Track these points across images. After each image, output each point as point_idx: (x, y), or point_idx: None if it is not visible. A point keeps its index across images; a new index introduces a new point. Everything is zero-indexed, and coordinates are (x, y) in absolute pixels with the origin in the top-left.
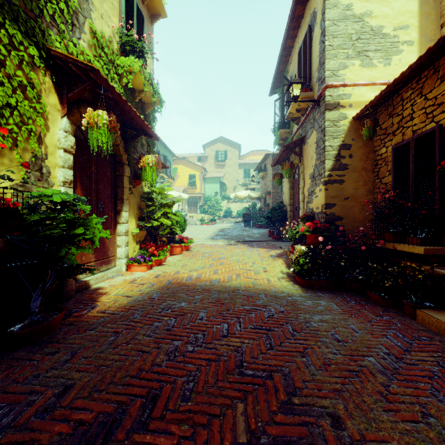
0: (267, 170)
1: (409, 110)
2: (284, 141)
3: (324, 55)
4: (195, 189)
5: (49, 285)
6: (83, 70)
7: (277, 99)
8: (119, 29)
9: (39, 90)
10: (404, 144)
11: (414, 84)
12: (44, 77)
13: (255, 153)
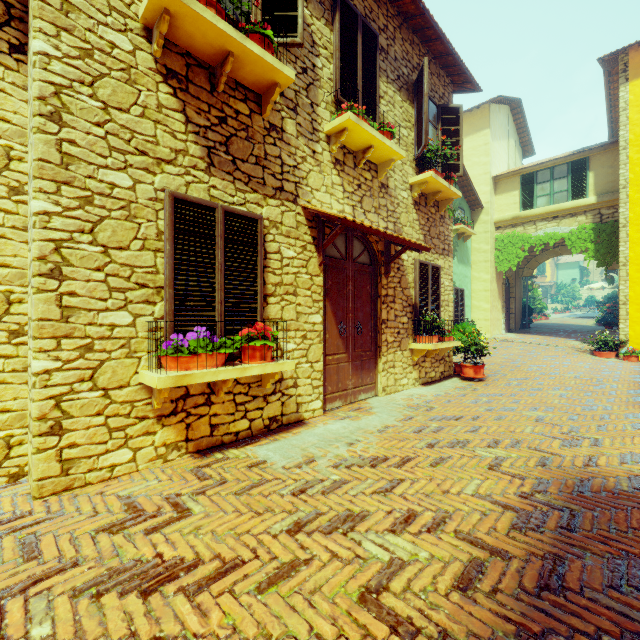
0: None
1: None
2: None
3: None
4: (545, 278)
5: None
6: None
7: None
8: None
9: None
10: None
11: None
12: None
13: None
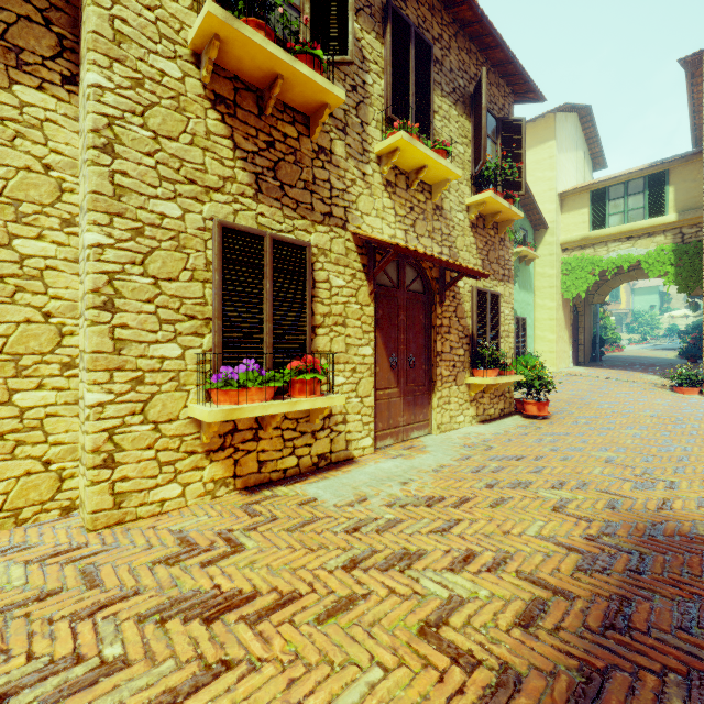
0: None
1: None
2: None
3: None
4: (619, 304)
5: None
6: None
7: None
8: None
9: None
10: None
11: None
12: None
13: None
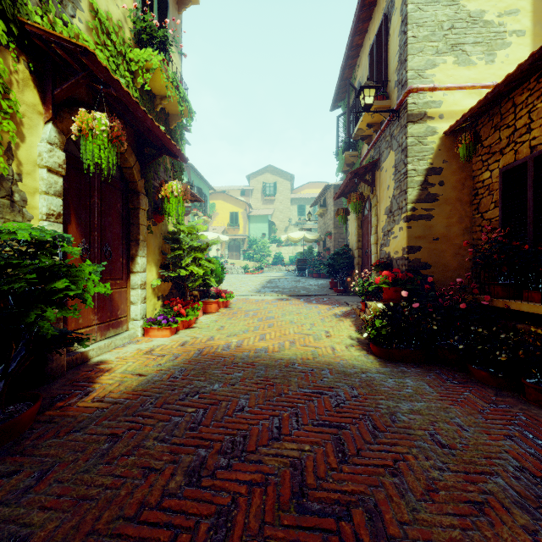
0: (327, 205)
1: (525, 118)
2: (350, 167)
3: (406, 50)
4: (238, 230)
5: (17, 364)
6: (72, 55)
7: (341, 114)
8: (132, 10)
9: (5, 79)
10: (518, 165)
11: (532, 83)
12: (15, 63)
13: (311, 185)
